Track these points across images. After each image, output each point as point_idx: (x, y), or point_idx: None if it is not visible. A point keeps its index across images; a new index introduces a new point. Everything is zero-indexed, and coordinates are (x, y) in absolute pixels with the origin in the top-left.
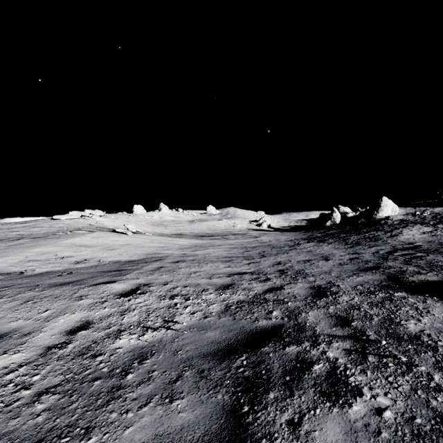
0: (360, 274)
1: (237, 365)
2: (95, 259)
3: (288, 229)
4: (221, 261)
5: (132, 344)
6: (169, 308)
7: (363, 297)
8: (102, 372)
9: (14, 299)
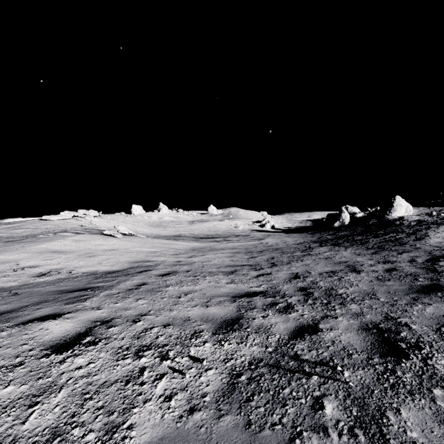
0: (424, 300)
1: None
2: (66, 269)
3: (292, 230)
4: (223, 273)
5: None
6: (127, 382)
7: None
8: None
9: None
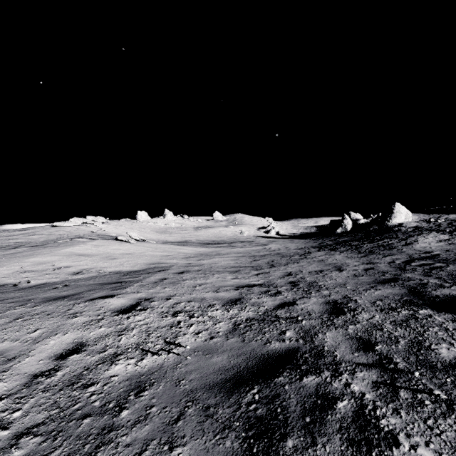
0: (378, 287)
1: (248, 401)
2: (95, 269)
3: (297, 236)
4: (228, 272)
5: (129, 371)
6: (171, 327)
7: (384, 315)
8: (93, 407)
9: (3, 316)
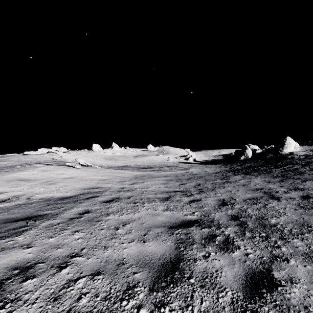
0: None
1: None
2: (26, 195)
3: (209, 162)
4: (159, 200)
5: None
6: None
7: None
8: None
9: None
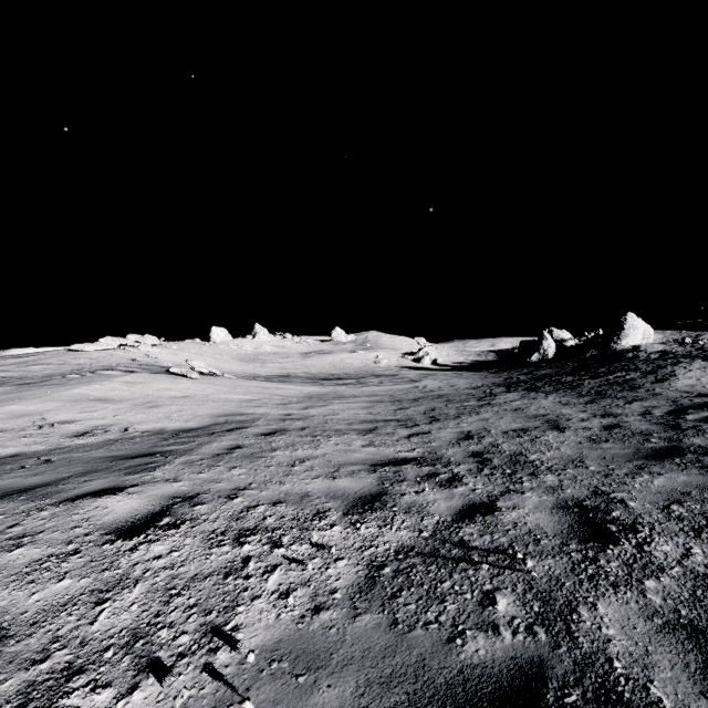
0: (654, 468)
1: None
2: (118, 426)
3: (465, 367)
4: (356, 432)
5: None
6: (226, 575)
7: None
8: None
9: None
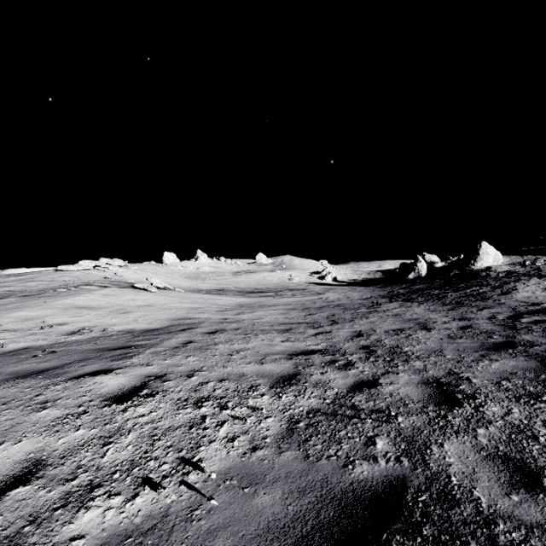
0: (493, 356)
1: None
2: (99, 327)
3: (358, 283)
4: (277, 331)
5: (107, 524)
6: (190, 427)
7: (526, 409)
8: None
9: None
